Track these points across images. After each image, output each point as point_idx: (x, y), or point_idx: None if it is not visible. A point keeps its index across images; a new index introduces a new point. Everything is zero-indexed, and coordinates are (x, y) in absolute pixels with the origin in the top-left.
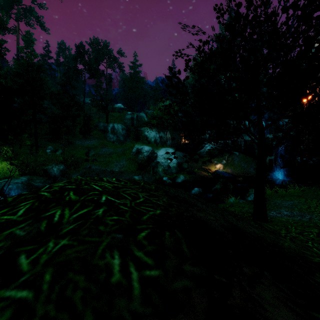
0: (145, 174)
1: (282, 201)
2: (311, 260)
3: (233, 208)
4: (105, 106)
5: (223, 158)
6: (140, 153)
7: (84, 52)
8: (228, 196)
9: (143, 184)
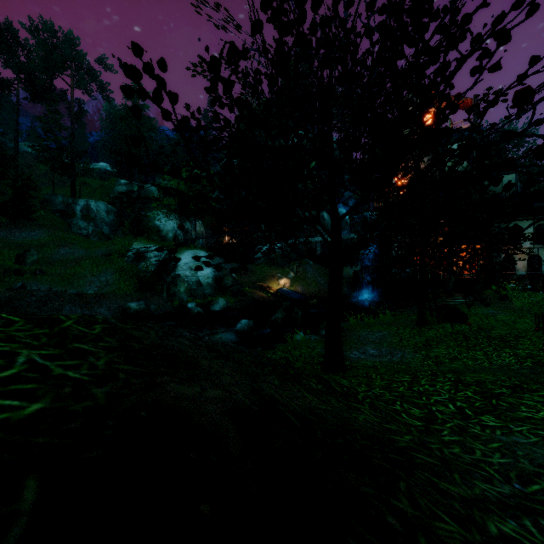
0: (152, 298)
1: (369, 334)
2: (397, 444)
3: (298, 351)
4: (68, 164)
5: (291, 269)
6: (142, 259)
7: (15, 43)
8: (294, 331)
9: (68, 325)
